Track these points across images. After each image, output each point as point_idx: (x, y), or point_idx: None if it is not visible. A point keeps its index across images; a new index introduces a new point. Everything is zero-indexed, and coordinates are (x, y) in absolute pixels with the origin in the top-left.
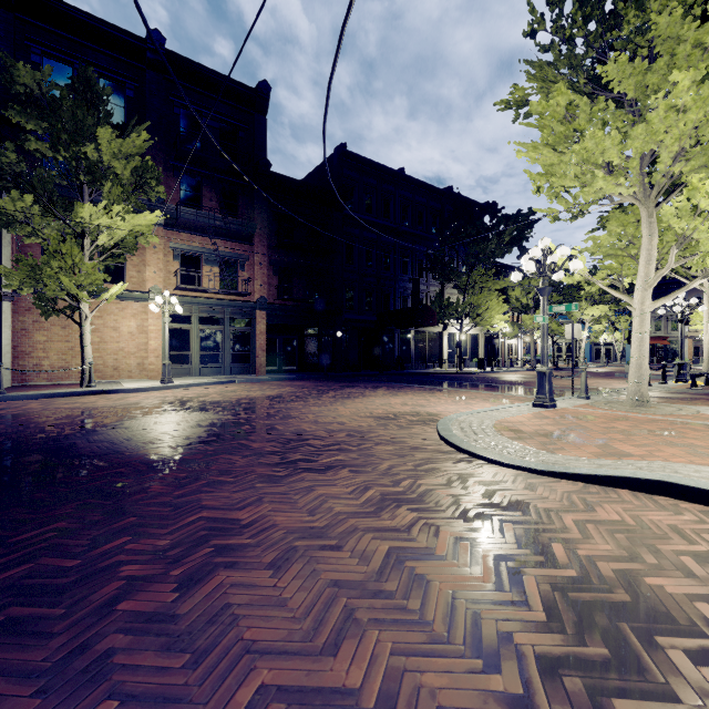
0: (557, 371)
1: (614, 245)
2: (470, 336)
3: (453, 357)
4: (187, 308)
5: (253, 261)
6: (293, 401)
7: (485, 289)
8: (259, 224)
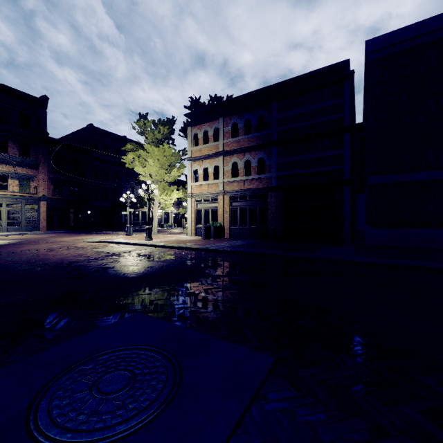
0: None
1: None
2: (164, 213)
3: None
4: None
5: (39, 178)
6: (51, 238)
7: None
8: (42, 160)
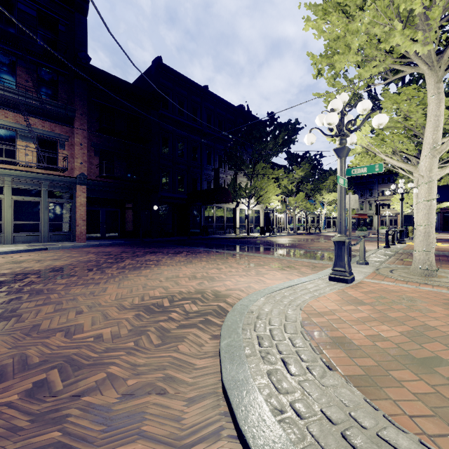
0: (311, 235)
1: (392, 118)
2: (254, 211)
3: (243, 226)
4: None
5: (73, 142)
6: (65, 276)
7: (265, 177)
8: (80, 110)
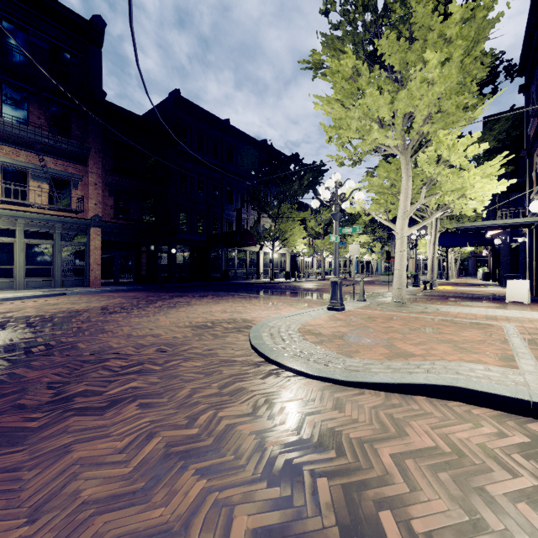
0: None
1: (382, 185)
2: (280, 254)
3: (267, 270)
4: (10, 221)
5: (87, 182)
6: (115, 313)
7: (291, 219)
8: (94, 147)
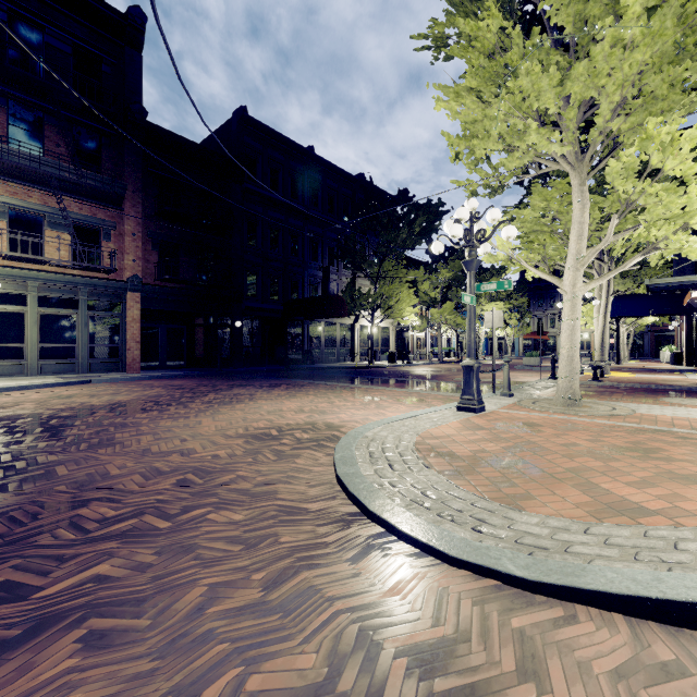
0: None
1: (539, 220)
2: (381, 329)
3: (365, 350)
4: (19, 284)
5: (122, 231)
6: (142, 411)
7: (396, 281)
8: (132, 185)
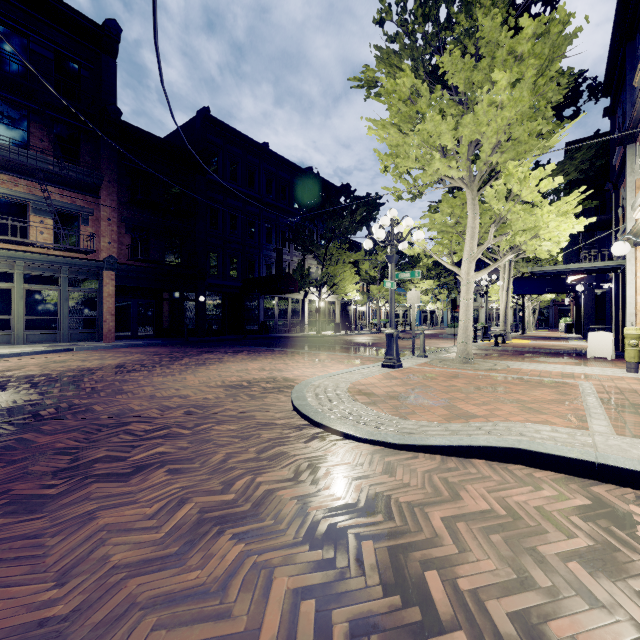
0: None
1: (446, 223)
2: (328, 303)
3: (313, 322)
4: (7, 263)
5: (99, 216)
6: (134, 371)
7: (341, 261)
8: (107, 176)
